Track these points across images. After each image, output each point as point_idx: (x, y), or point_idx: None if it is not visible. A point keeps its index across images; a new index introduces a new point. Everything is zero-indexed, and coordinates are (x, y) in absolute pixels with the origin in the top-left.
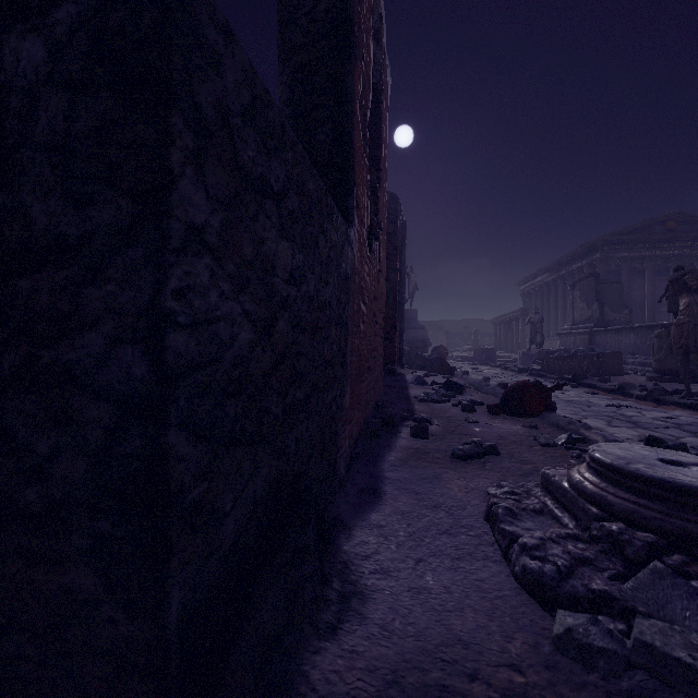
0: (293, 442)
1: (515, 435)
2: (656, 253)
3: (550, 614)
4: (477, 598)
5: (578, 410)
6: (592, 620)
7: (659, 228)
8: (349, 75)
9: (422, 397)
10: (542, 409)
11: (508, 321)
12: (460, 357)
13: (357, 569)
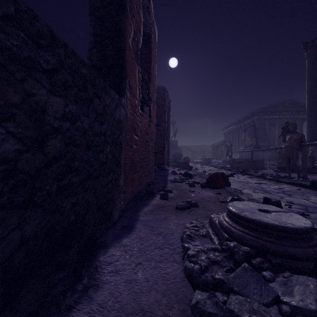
0: (69, 204)
1: (209, 197)
2: (280, 116)
3: (195, 291)
4: (161, 284)
5: (242, 185)
6: (209, 296)
7: (281, 106)
8: (123, 23)
9: (172, 180)
10: (224, 185)
11: (218, 146)
12: (196, 162)
13: (101, 271)
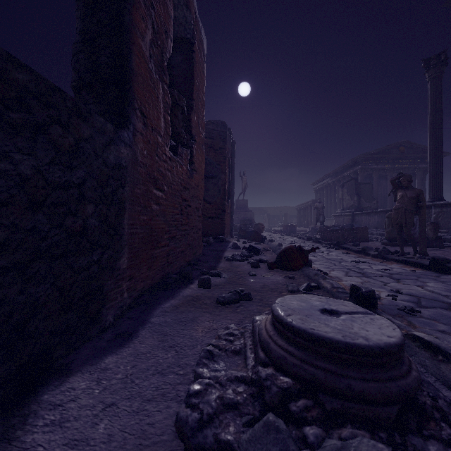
0: None
1: (275, 284)
2: (393, 166)
3: None
4: (131, 446)
5: (331, 265)
6: None
7: (395, 151)
8: (126, 12)
9: (228, 257)
10: (301, 265)
11: (305, 207)
12: (275, 230)
13: (33, 422)
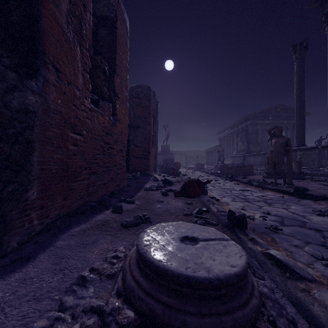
0: None
1: (176, 209)
2: (272, 122)
3: None
4: None
5: (224, 193)
6: None
7: (274, 111)
8: None
9: (146, 188)
10: (199, 193)
11: (211, 151)
12: (189, 167)
13: None
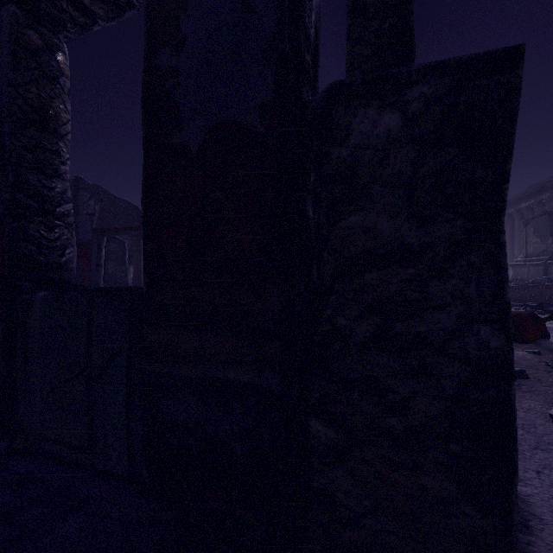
0: None
1: (525, 360)
2: None
3: None
4: None
5: None
6: None
7: None
8: None
9: None
10: (538, 337)
11: None
12: None
13: None
